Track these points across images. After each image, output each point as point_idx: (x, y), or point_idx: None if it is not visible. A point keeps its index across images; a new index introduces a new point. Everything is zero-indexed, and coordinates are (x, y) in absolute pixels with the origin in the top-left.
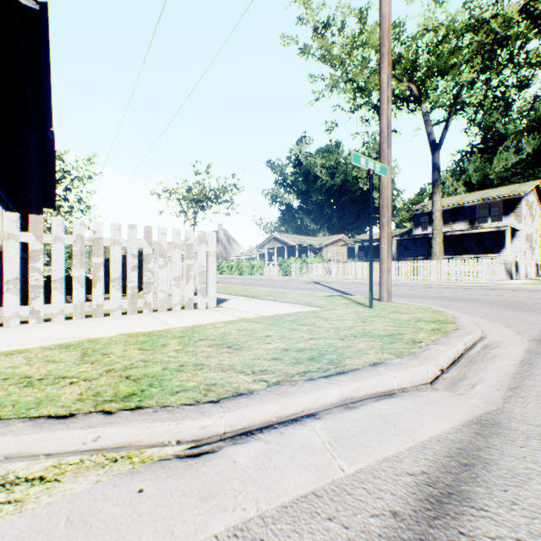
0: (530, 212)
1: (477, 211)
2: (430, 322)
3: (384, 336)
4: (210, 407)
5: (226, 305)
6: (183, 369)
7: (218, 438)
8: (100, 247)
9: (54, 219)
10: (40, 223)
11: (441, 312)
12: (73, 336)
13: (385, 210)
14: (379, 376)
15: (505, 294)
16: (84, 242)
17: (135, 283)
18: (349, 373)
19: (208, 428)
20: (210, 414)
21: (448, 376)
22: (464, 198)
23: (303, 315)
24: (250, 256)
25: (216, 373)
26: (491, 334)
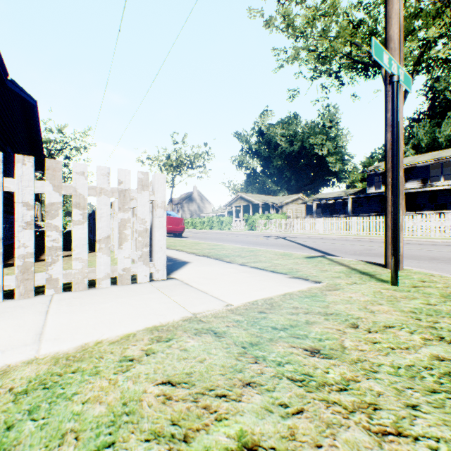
0: None
1: (429, 171)
2: None
3: None
4: None
5: (179, 275)
6: None
7: None
8: None
9: None
10: None
11: None
12: None
13: None
14: None
15: None
16: None
17: (29, 249)
18: None
19: None
20: None
21: None
22: (416, 159)
23: (300, 307)
24: (220, 213)
25: None
26: None
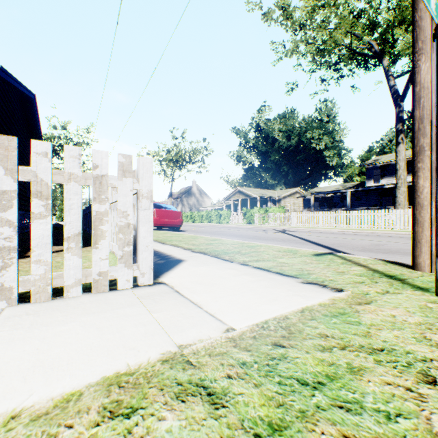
0: None
1: None
2: None
3: None
4: None
5: (170, 278)
6: None
7: None
8: None
9: None
10: None
11: None
12: None
13: (426, 125)
14: None
15: None
16: None
17: None
18: None
19: None
20: None
21: None
22: None
23: (331, 335)
24: (218, 207)
25: None
26: None
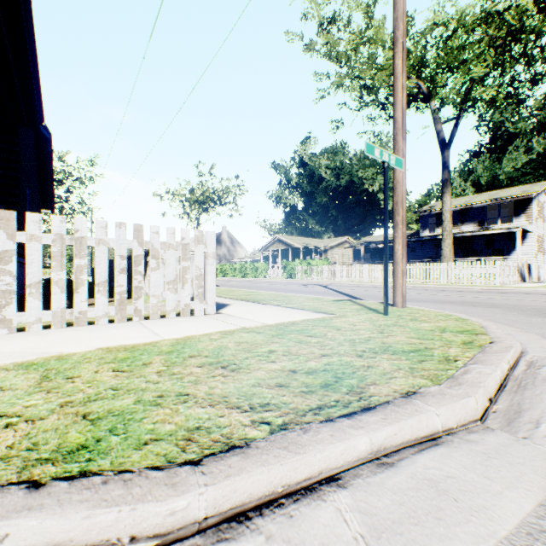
0: (541, 213)
1: (486, 212)
2: (458, 333)
3: (409, 351)
4: (187, 473)
5: (225, 311)
6: (162, 402)
7: (195, 527)
8: (83, 247)
9: (29, 215)
10: (13, 220)
11: (466, 320)
12: (42, 350)
13: (399, 208)
14: (418, 415)
15: (524, 298)
16: (64, 241)
17: (124, 288)
18: (378, 409)
19: (180, 514)
20: (183, 490)
21: (499, 408)
22: (473, 198)
23: (312, 324)
24: (254, 258)
25: (203, 408)
26: (531, 347)
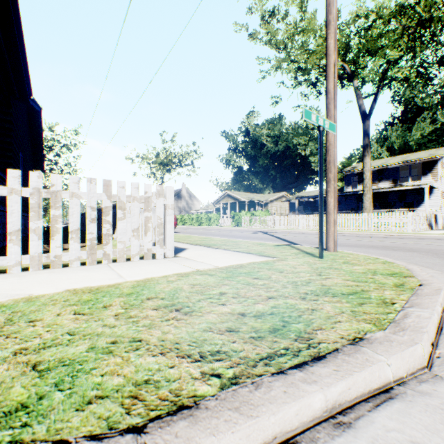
0: None
1: (399, 172)
2: (388, 275)
3: (348, 293)
4: None
5: (183, 255)
6: (114, 350)
7: None
8: (57, 199)
9: (9, 171)
10: None
11: (392, 263)
12: (15, 292)
13: (331, 166)
14: (370, 366)
15: (435, 243)
16: (41, 194)
17: (94, 235)
18: (328, 358)
19: None
20: None
21: (442, 353)
22: (388, 161)
23: (257, 267)
24: (208, 210)
25: (154, 357)
26: None
